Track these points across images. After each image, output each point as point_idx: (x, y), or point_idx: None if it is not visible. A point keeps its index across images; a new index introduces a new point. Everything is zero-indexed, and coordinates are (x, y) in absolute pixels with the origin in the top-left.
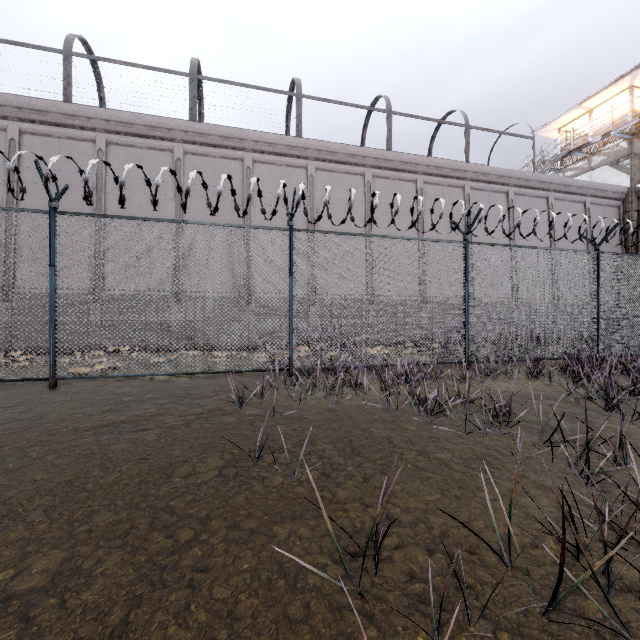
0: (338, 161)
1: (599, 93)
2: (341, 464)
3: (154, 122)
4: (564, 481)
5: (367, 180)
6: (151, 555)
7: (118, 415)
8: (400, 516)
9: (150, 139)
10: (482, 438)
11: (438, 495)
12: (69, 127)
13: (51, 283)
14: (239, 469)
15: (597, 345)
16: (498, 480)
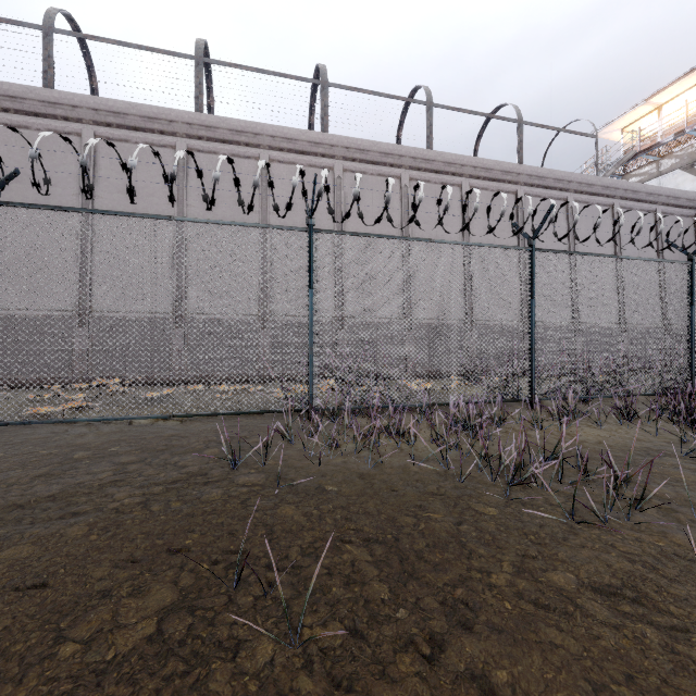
0: (370, 161)
1: (671, 86)
2: (384, 601)
3: (152, 112)
4: None
5: (404, 183)
6: None
7: (51, 484)
8: None
9: (147, 133)
10: (609, 535)
11: None
12: (50, 117)
13: None
14: (197, 617)
15: (691, 378)
16: (695, 656)
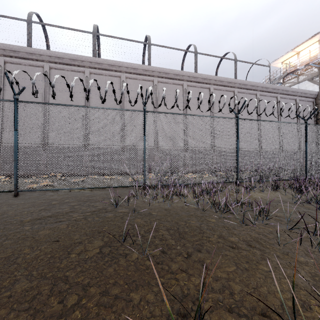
0: (169, 78)
1: (303, 43)
2: (173, 244)
3: (74, 57)
4: (310, 257)
5: (184, 87)
6: (46, 318)
7: (47, 212)
8: (212, 284)
9: (72, 66)
10: (254, 227)
11: (234, 267)
12: (30, 59)
13: (15, 139)
14: (112, 248)
15: (306, 173)
16: (269, 256)
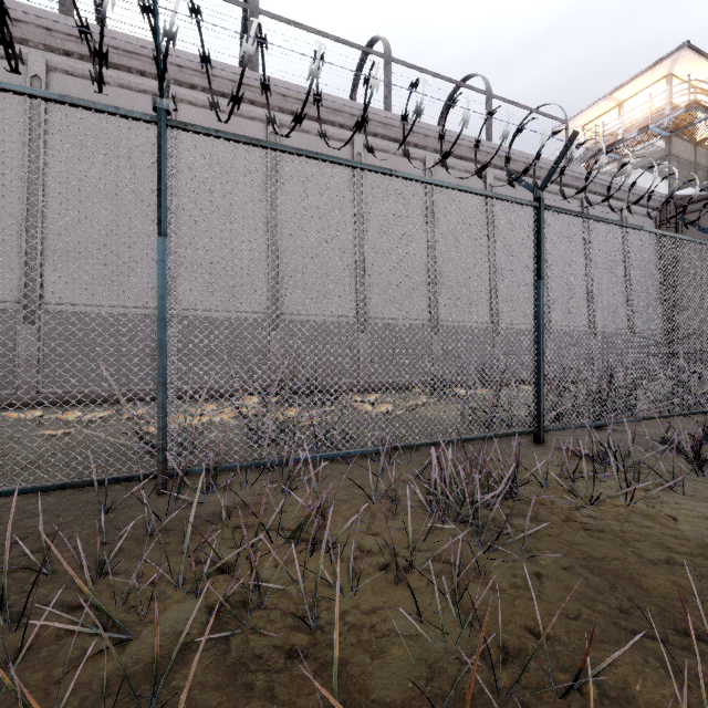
0: (314, 117)
1: (633, 80)
2: None
3: None
4: None
5: (357, 150)
6: None
7: None
8: None
9: None
10: None
11: None
12: None
13: None
14: None
15: None
16: None
